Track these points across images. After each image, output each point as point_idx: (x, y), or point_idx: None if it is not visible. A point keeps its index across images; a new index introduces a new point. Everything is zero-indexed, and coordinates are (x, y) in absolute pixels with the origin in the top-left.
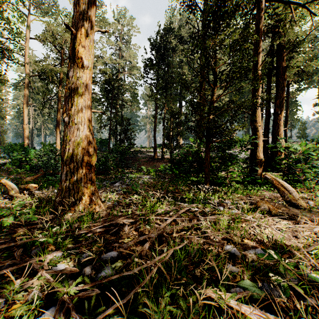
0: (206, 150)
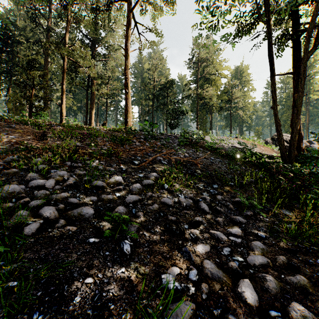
0: (29, 113)
